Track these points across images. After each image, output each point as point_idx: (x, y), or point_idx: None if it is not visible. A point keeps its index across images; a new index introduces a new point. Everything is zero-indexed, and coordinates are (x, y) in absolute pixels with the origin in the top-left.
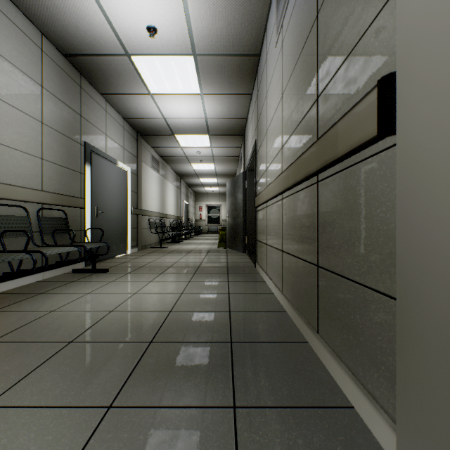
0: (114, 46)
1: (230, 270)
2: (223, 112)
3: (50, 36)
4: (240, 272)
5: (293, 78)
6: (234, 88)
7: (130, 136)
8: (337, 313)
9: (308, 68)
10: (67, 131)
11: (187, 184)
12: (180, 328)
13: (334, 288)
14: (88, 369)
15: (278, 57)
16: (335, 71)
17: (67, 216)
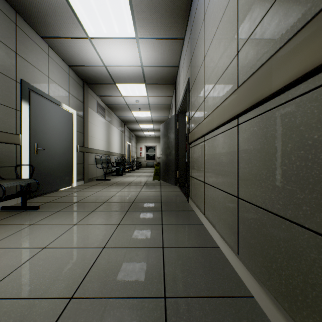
0: None
1: (163, 206)
2: (158, 60)
3: None
4: (174, 209)
5: None
6: (167, 31)
7: (76, 83)
8: None
9: None
10: None
11: (130, 129)
12: None
13: None
14: None
15: None
16: None
17: None
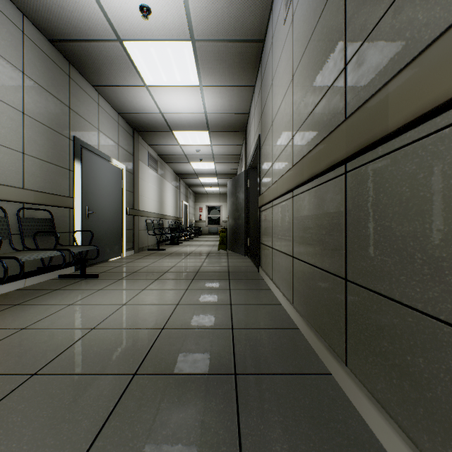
0: (104, 30)
1: (231, 275)
2: (224, 107)
3: (32, 17)
4: (242, 278)
5: (308, 52)
6: (236, 79)
7: (125, 133)
8: (380, 347)
9: (330, 33)
10: (53, 123)
11: (186, 184)
12: (172, 352)
13: (374, 312)
14: (46, 420)
15: (288, 34)
16: (375, 21)
17: (53, 216)
